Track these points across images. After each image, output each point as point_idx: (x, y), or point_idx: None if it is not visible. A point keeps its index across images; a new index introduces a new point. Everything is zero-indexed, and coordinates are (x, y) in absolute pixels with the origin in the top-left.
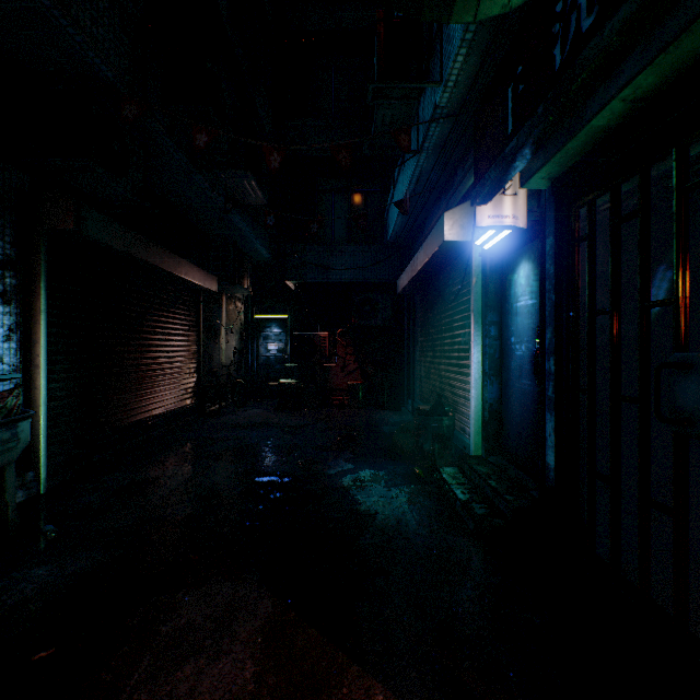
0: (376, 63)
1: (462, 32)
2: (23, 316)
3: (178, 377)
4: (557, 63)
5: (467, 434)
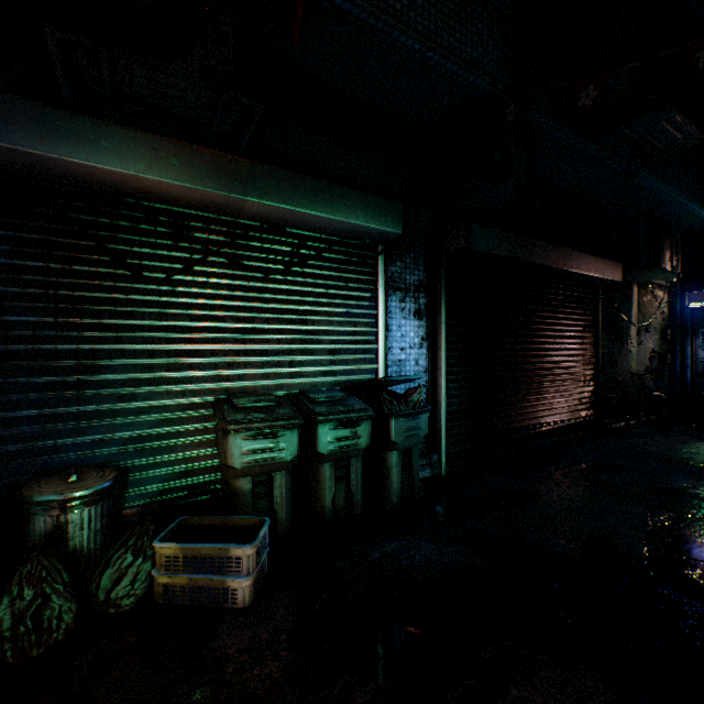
0: None
1: None
2: (430, 328)
3: (569, 385)
4: None
5: None
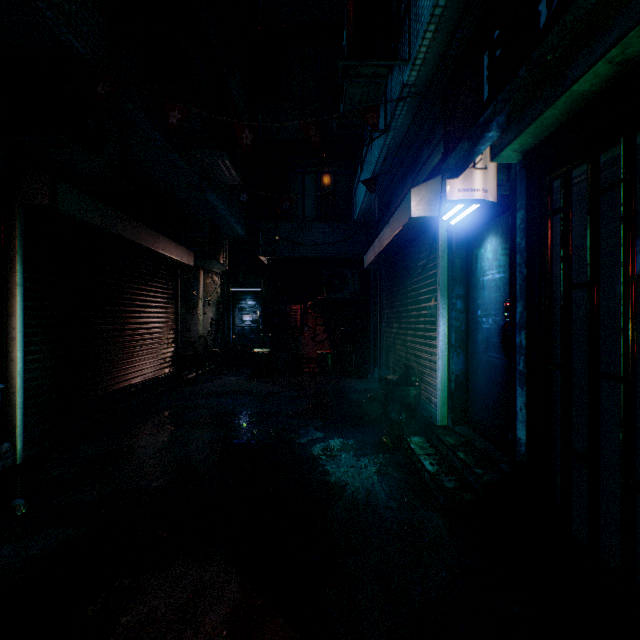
0: (346, 42)
1: (431, 7)
2: None
3: (157, 348)
4: (542, 20)
5: (433, 404)
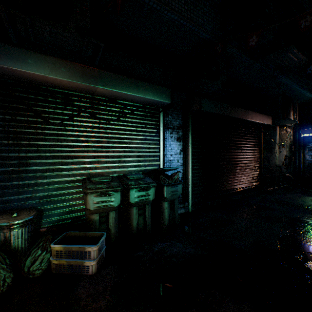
0: None
1: None
2: (184, 145)
3: (247, 171)
4: None
5: None
